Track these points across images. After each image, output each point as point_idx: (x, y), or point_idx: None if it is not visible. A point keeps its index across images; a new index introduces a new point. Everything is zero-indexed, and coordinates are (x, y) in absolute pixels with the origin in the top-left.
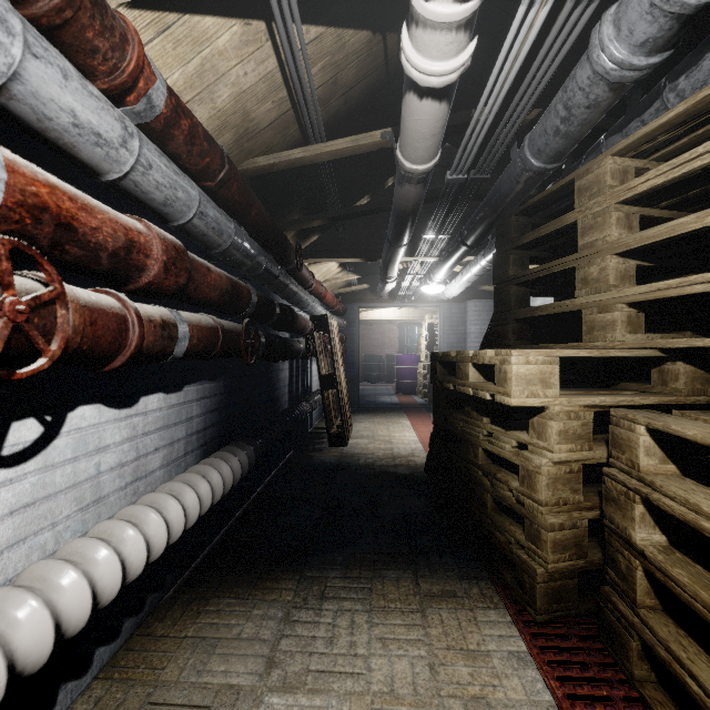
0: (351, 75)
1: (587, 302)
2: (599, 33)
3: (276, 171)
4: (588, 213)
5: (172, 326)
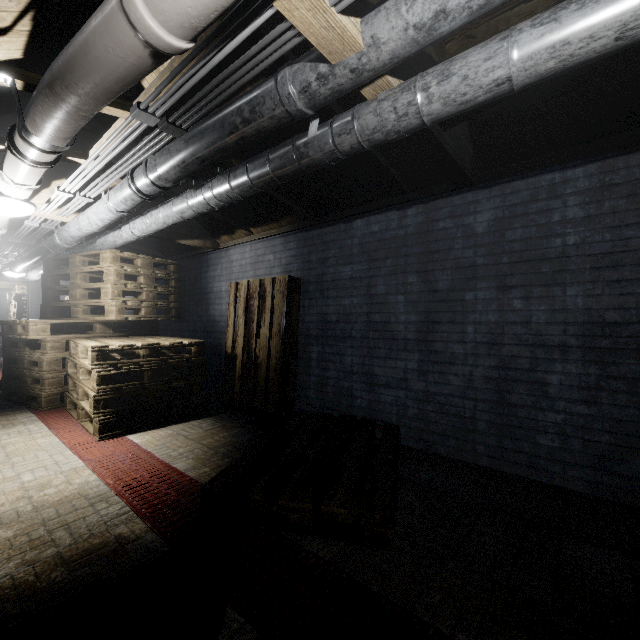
0: None
1: (73, 303)
2: (54, 235)
3: None
4: (73, 272)
5: None
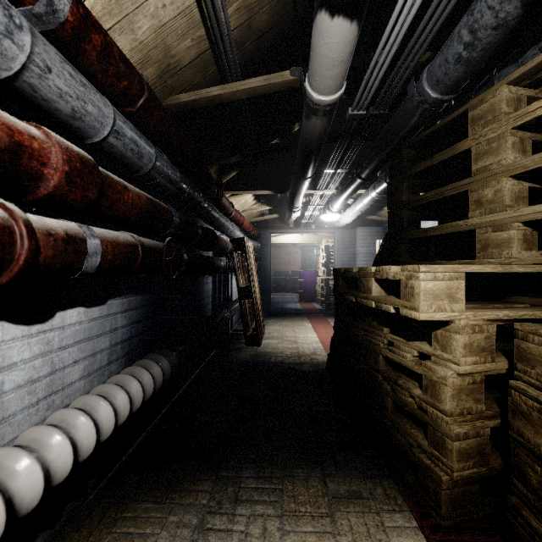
0: (263, 21)
1: (481, 222)
2: None
3: (198, 109)
4: (482, 140)
5: (80, 241)
